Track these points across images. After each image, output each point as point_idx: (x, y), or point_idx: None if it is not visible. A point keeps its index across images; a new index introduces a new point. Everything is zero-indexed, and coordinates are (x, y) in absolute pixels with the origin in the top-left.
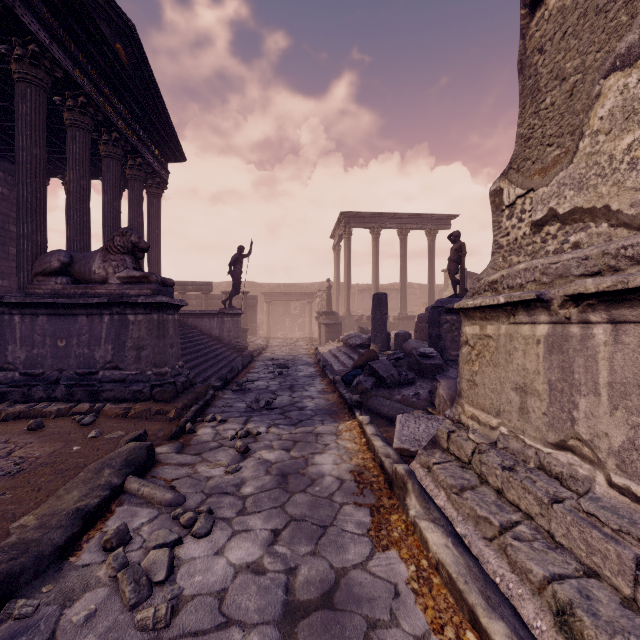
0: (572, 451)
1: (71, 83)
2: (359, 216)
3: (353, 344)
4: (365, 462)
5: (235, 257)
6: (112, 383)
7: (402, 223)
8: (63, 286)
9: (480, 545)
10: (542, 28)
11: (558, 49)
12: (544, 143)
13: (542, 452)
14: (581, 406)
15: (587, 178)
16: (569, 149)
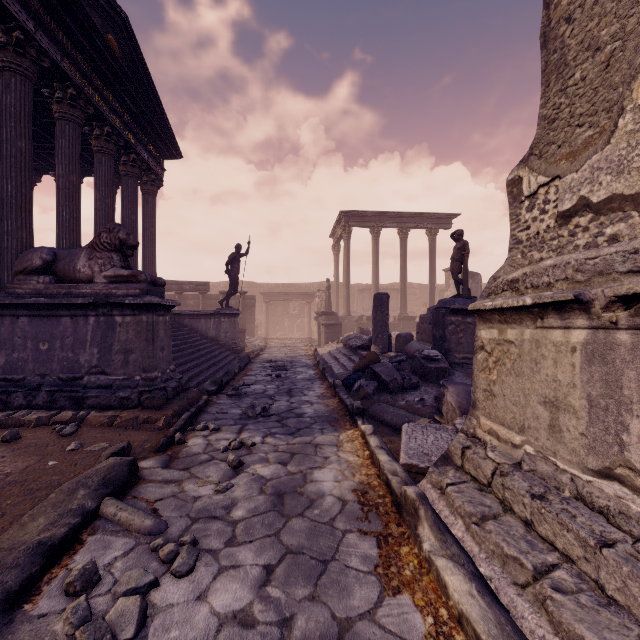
0: (620, 481)
1: (60, 74)
2: (359, 215)
3: (353, 345)
4: (369, 479)
5: (232, 256)
6: (98, 389)
7: (402, 222)
8: (45, 285)
9: (511, 593)
10: None
11: (590, 15)
12: (573, 124)
13: (580, 479)
14: (633, 428)
15: (629, 160)
16: (605, 128)
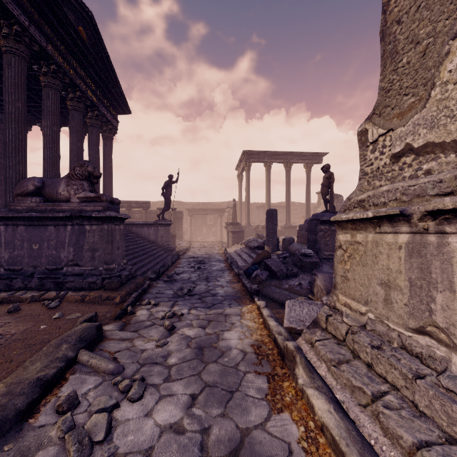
0: (430, 335)
1: (45, 55)
2: (256, 154)
3: (252, 246)
4: (262, 338)
5: (166, 183)
6: (73, 276)
7: (287, 159)
8: (37, 204)
9: (356, 411)
10: (400, 4)
11: (413, 20)
12: (401, 93)
13: (404, 335)
14: (438, 300)
15: (438, 119)
16: (422, 97)
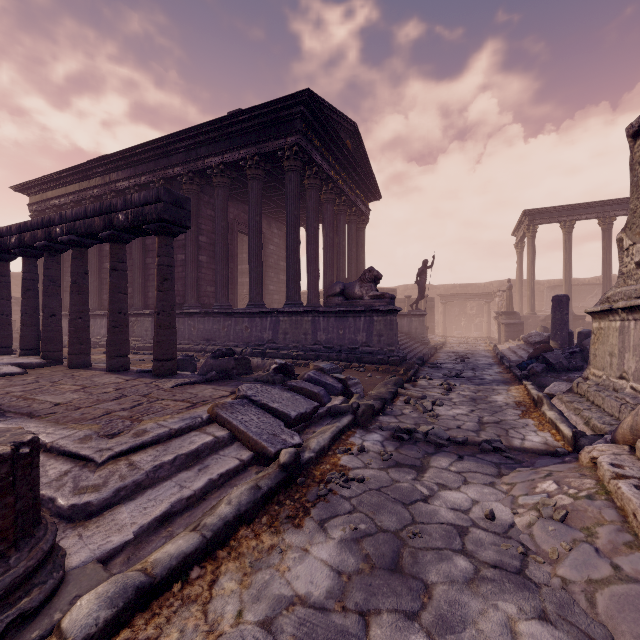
0: (624, 379)
1: (327, 178)
2: (546, 212)
3: (532, 341)
4: (524, 400)
5: (421, 269)
6: (366, 354)
7: (604, 211)
8: (341, 302)
9: (571, 415)
10: (639, 152)
11: None
12: None
13: (615, 382)
14: (626, 357)
15: None
16: None
